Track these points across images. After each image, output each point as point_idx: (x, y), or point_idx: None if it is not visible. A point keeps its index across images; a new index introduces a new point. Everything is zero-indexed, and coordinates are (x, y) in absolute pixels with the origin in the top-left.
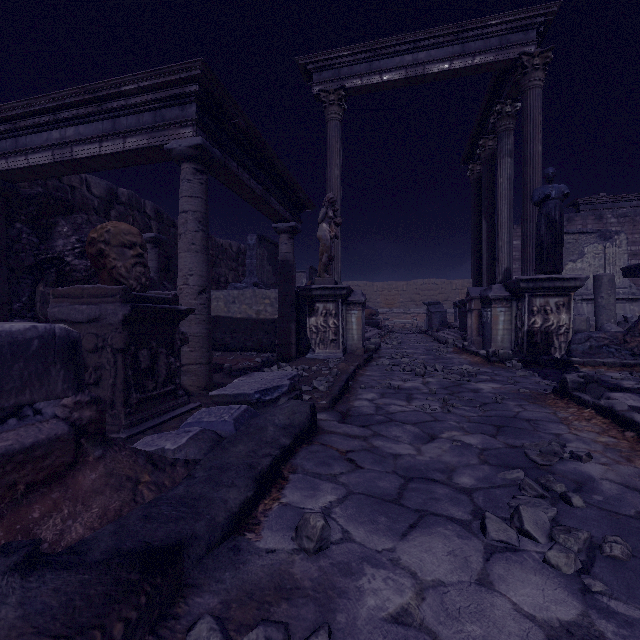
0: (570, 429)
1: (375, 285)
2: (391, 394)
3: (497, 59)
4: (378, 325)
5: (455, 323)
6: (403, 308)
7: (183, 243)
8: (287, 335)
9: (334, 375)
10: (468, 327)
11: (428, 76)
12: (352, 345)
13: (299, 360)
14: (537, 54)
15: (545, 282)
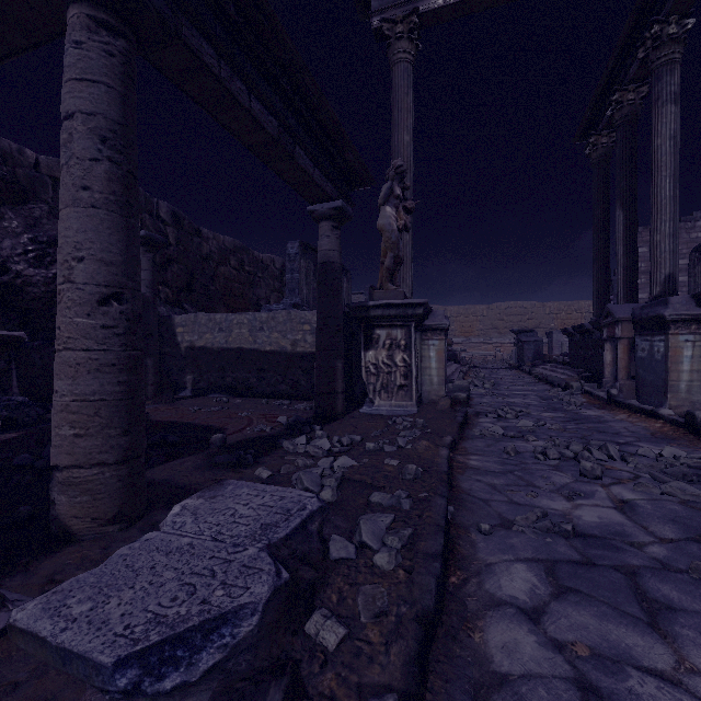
0: None
1: (448, 310)
2: (573, 569)
3: None
4: (456, 358)
5: (561, 356)
6: (483, 337)
7: (63, 187)
8: (330, 379)
9: (410, 479)
10: (606, 364)
11: None
12: (430, 392)
13: (349, 418)
14: None
15: None
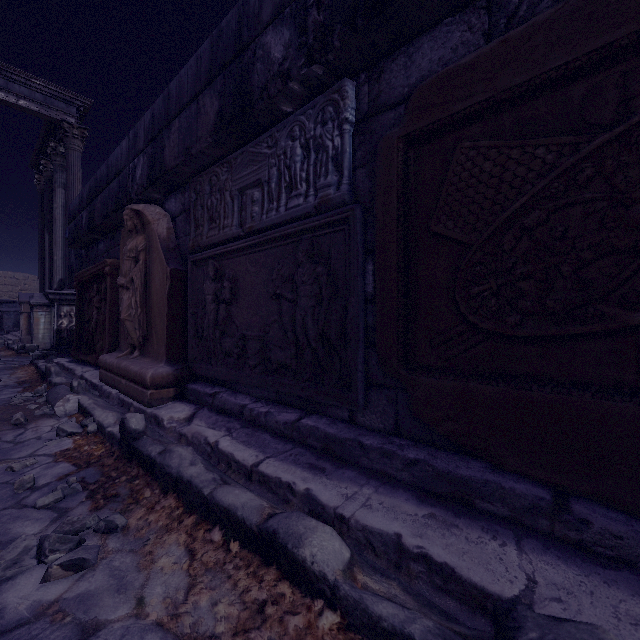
0: (12, 375)
1: None
2: None
3: (42, 112)
4: None
5: None
6: None
7: None
8: None
9: None
10: (21, 328)
11: None
12: None
13: None
14: (76, 127)
15: (69, 296)
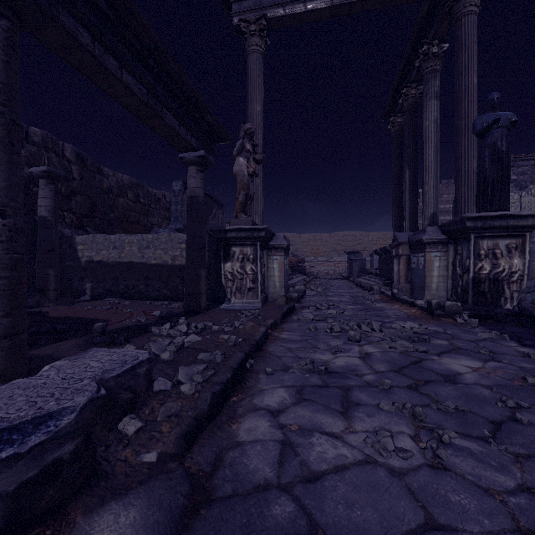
0: None
1: (302, 236)
2: (314, 389)
3: None
4: (304, 272)
5: (375, 270)
6: (326, 257)
7: None
8: (195, 283)
9: (231, 345)
10: (394, 273)
11: (355, 5)
12: (274, 293)
13: (210, 312)
14: None
15: (496, 220)
